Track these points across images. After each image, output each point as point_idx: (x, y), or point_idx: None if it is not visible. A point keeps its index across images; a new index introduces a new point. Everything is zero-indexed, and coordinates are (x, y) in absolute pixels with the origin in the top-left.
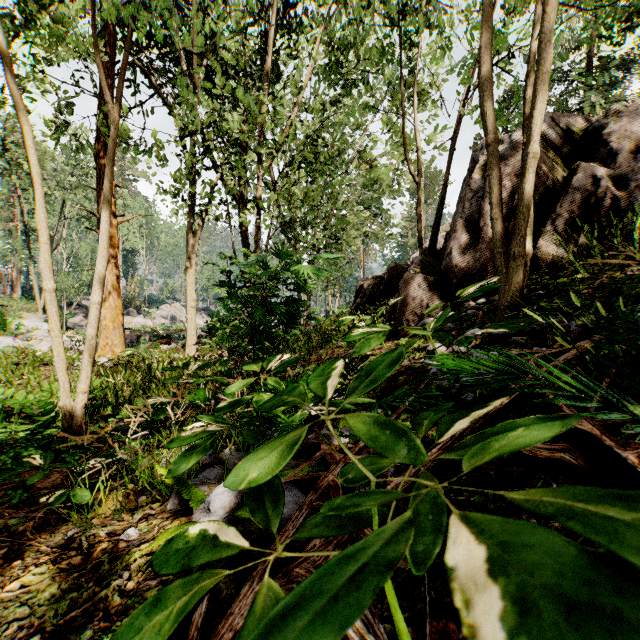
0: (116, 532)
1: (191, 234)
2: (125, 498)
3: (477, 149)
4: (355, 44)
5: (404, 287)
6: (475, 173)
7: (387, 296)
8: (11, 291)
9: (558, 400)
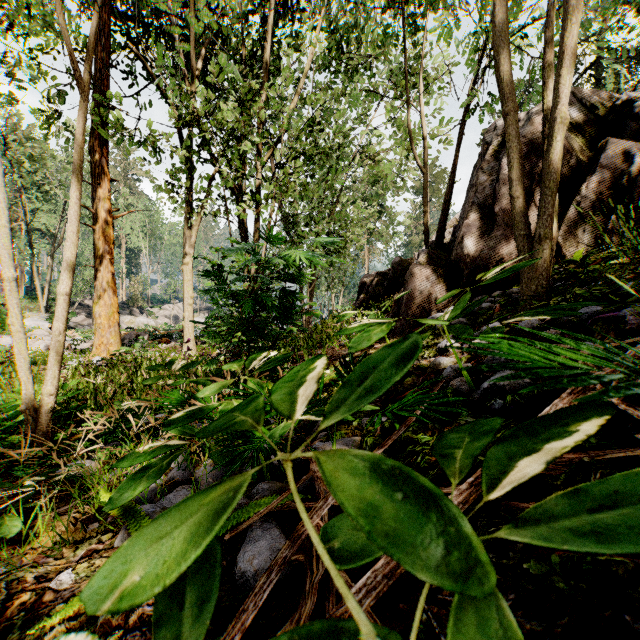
0: (48, 575)
1: (188, 229)
2: (67, 528)
3: (490, 130)
4: (357, 24)
5: (410, 280)
6: (488, 155)
7: (391, 292)
8: None
9: None
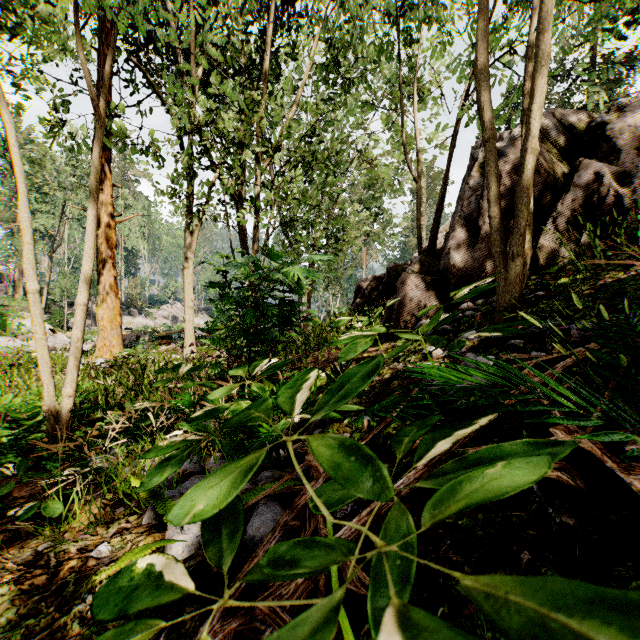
0: (88, 548)
1: (189, 234)
2: (100, 511)
3: (476, 146)
4: (353, 41)
5: (401, 288)
6: (474, 171)
7: (386, 296)
8: (13, 291)
9: (552, 419)
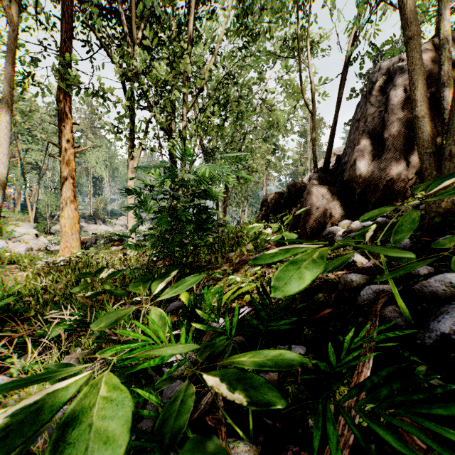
0: None
1: (131, 160)
2: None
3: (375, 71)
4: None
5: (308, 197)
6: (375, 90)
7: (287, 208)
8: (14, 207)
9: None
